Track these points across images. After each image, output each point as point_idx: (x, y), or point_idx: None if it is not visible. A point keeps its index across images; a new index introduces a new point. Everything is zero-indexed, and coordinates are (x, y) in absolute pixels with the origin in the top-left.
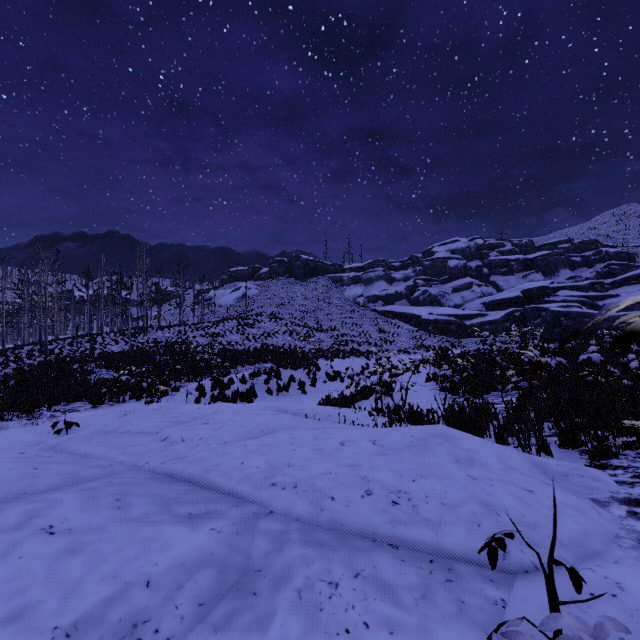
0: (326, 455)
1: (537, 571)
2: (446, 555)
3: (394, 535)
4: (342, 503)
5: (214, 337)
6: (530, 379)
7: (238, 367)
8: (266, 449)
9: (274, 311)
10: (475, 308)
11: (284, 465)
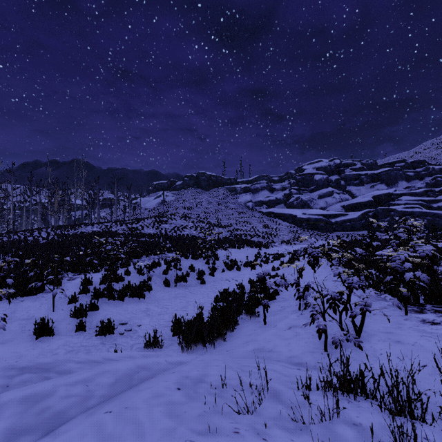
0: None
1: None
2: None
3: None
4: None
5: (133, 231)
6: None
7: (143, 257)
8: None
9: (185, 212)
10: (336, 210)
11: None
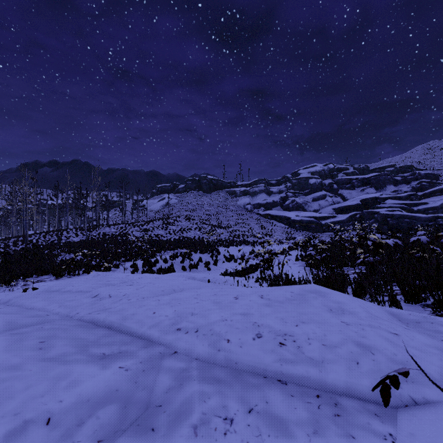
0: (223, 306)
1: (416, 405)
2: (330, 390)
3: (282, 372)
4: (236, 344)
5: (146, 231)
6: (374, 256)
7: (162, 252)
8: (175, 302)
9: (188, 214)
10: (328, 212)
11: (188, 314)
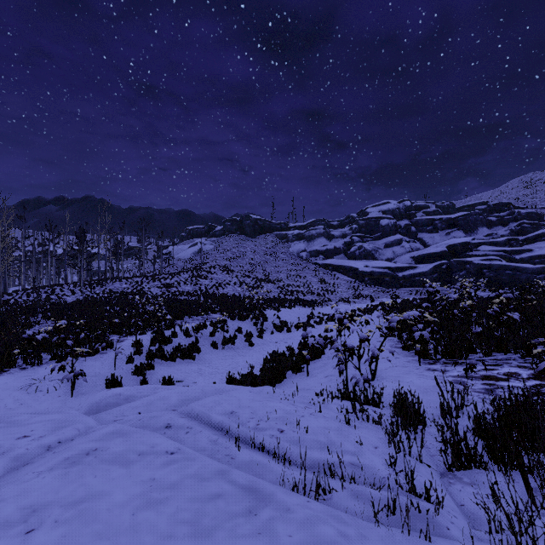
0: None
1: None
2: None
3: None
4: None
5: (168, 288)
6: None
7: (186, 318)
8: None
9: (226, 264)
10: (405, 261)
11: None
